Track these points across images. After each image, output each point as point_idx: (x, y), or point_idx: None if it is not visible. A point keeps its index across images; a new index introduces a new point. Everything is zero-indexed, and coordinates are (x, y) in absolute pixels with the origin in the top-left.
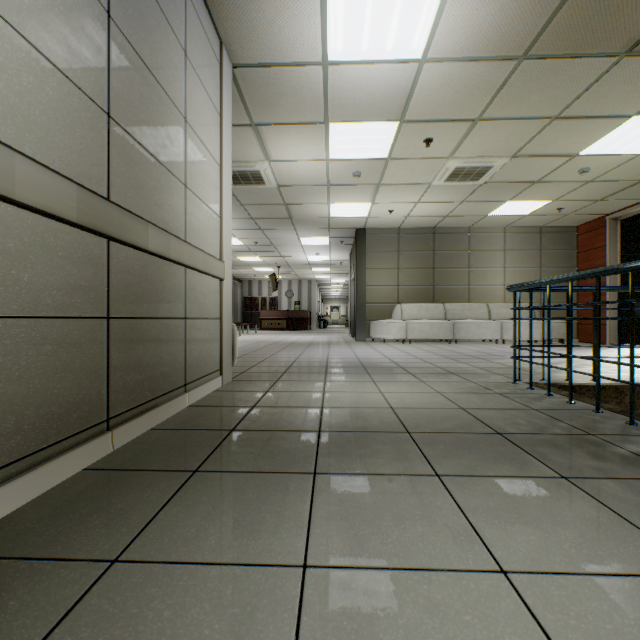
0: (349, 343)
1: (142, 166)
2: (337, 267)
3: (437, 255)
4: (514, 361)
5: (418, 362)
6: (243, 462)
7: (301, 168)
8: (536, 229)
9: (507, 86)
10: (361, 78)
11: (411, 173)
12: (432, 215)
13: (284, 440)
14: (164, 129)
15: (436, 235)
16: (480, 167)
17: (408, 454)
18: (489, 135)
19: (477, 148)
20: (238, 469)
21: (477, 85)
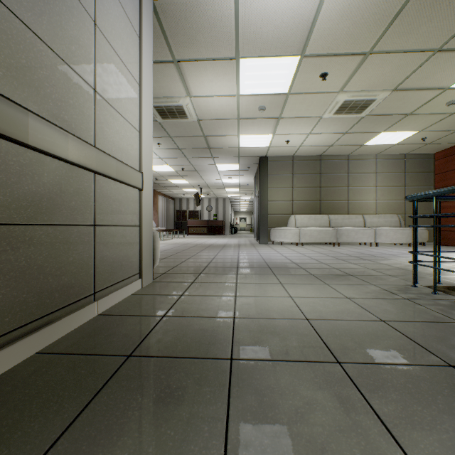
0: (254, 245)
1: (24, 47)
2: (244, 188)
3: (323, 177)
4: (414, 266)
5: (315, 263)
6: (120, 433)
7: (216, 103)
8: (401, 156)
9: (401, 16)
10: (269, 9)
11: (306, 107)
12: (320, 145)
13: (187, 377)
14: (62, 19)
15: (322, 161)
16: (365, 100)
17: (355, 414)
18: (376, 69)
19: (364, 82)
20: (106, 454)
21: (373, 15)
